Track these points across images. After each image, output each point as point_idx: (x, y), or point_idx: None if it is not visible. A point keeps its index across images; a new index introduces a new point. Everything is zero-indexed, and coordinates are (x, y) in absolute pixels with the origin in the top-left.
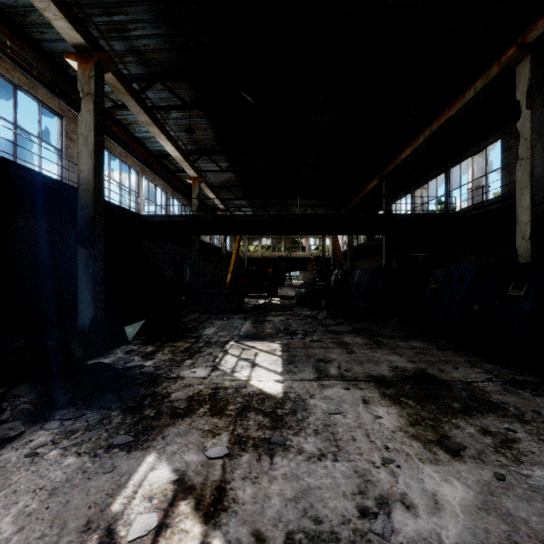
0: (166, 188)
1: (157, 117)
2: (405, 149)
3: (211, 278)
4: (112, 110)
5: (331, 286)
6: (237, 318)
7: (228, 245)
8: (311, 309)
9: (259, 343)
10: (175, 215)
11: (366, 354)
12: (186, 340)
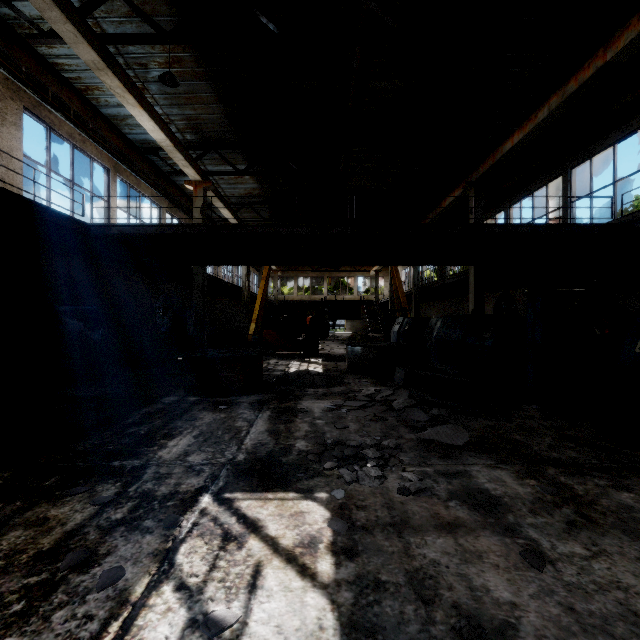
0: (158, 200)
1: (116, 60)
2: (512, 135)
3: (230, 328)
4: (34, 42)
5: (392, 339)
6: (246, 404)
7: (252, 284)
8: (374, 382)
9: (274, 504)
10: (145, 224)
11: (586, 566)
12: (96, 489)
